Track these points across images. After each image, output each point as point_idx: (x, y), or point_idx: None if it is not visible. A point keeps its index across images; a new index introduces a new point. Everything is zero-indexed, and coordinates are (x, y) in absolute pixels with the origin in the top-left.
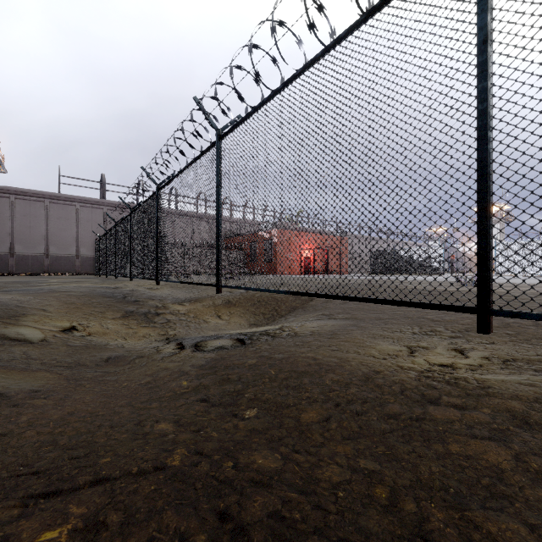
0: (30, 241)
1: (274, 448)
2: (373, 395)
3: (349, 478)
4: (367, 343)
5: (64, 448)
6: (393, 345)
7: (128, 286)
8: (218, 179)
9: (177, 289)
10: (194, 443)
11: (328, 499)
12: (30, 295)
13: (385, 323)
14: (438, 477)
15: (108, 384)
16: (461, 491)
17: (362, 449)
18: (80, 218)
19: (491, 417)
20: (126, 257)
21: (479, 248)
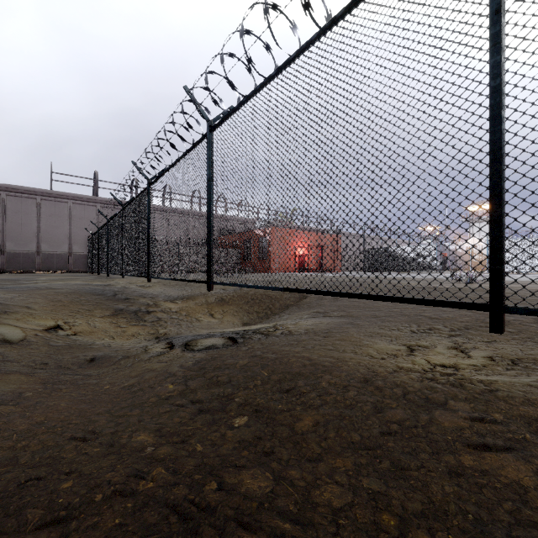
0: (21, 239)
1: (265, 463)
2: (373, 399)
3: (351, 502)
4: (365, 342)
5: (25, 466)
6: (391, 343)
7: (119, 284)
8: (209, 172)
9: (170, 286)
10: (174, 458)
11: (327, 531)
12: (16, 292)
13: (382, 320)
14: (453, 499)
15: (88, 387)
16: (482, 517)
17: (365, 463)
18: (72, 216)
19: (504, 425)
20: (118, 254)
21: (491, 239)
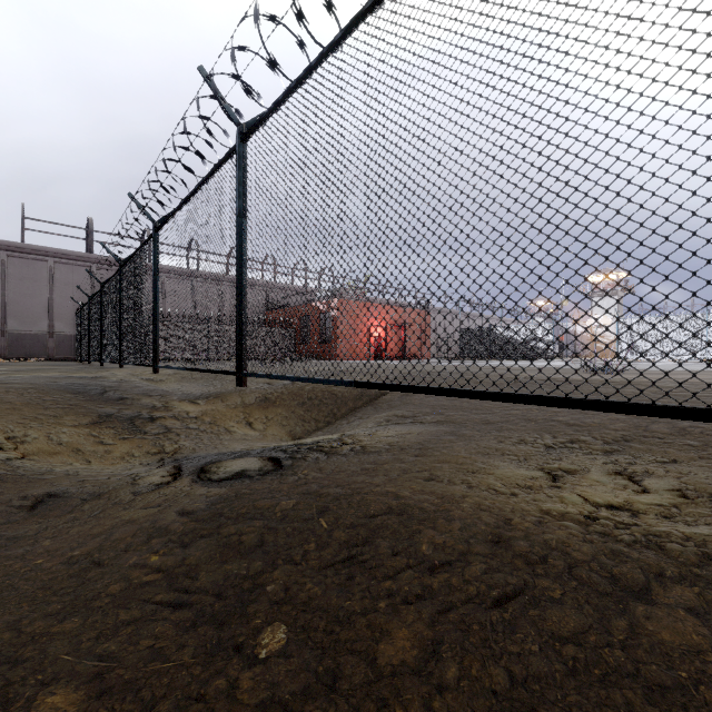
0: None
1: None
2: (516, 582)
3: None
4: (479, 464)
5: None
6: (520, 467)
7: (116, 376)
8: (240, 203)
9: (191, 380)
10: None
11: None
12: None
13: (498, 429)
14: None
15: (1, 564)
16: None
17: None
18: (54, 280)
19: None
20: (114, 333)
21: None
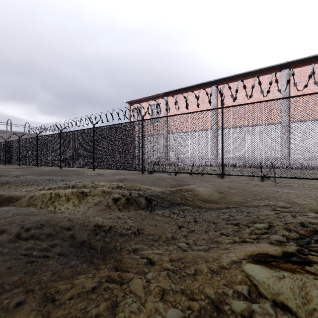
0: None
1: None
2: None
3: None
4: None
5: None
6: None
7: None
8: (5, 147)
9: (3, 166)
10: None
11: None
12: None
13: None
14: None
15: None
16: None
17: None
18: None
19: None
20: None
21: (19, 161)
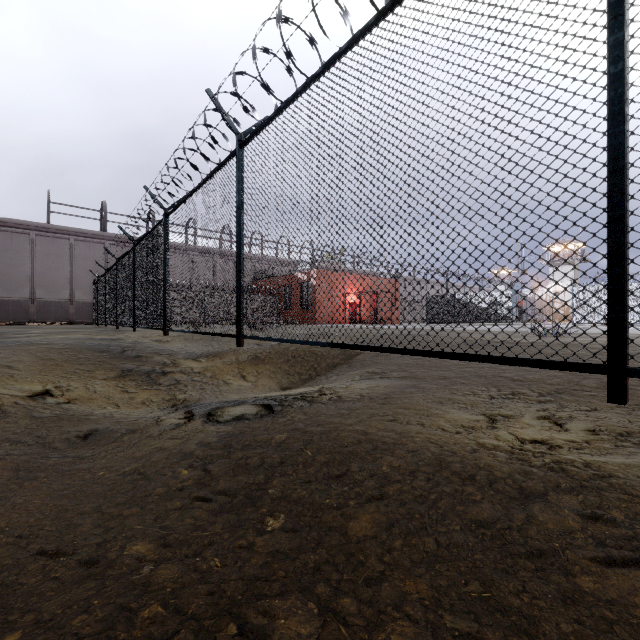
0: (11, 283)
1: (308, 589)
2: (450, 489)
3: None
4: (433, 410)
5: None
6: (467, 413)
7: (130, 338)
8: (238, 197)
9: (192, 341)
10: (179, 585)
11: None
12: None
13: (453, 383)
14: None
15: (76, 474)
16: None
17: (445, 586)
18: (74, 255)
19: (628, 527)
20: (128, 301)
21: (611, 278)
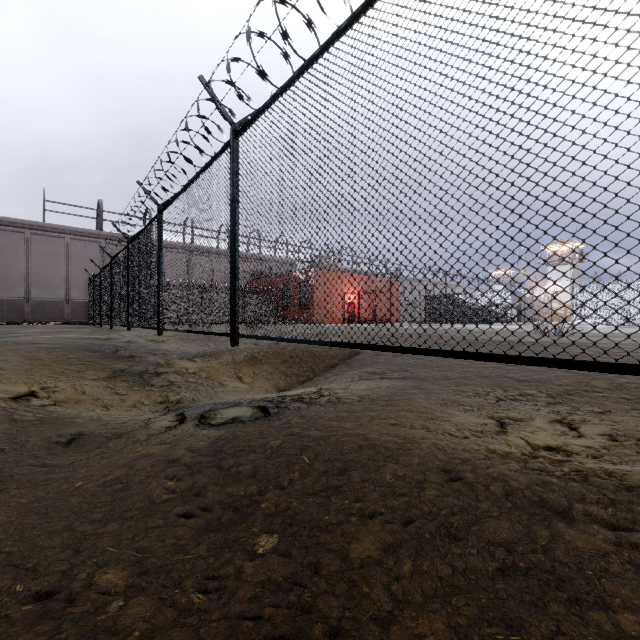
0: (5, 282)
1: (303, 632)
2: (462, 503)
3: None
4: (438, 413)
5: None
6: (473, 415)
7: (125, 337)
8: (233, 190)
9: (188, 341)
10: (149, 628)
11: None
12: None
13: (456, 384)
14: None
15: (51, 484)
16: None
17: (465, 627)
18: (70, 254)
19: None
20: (123, 300)
21: None
